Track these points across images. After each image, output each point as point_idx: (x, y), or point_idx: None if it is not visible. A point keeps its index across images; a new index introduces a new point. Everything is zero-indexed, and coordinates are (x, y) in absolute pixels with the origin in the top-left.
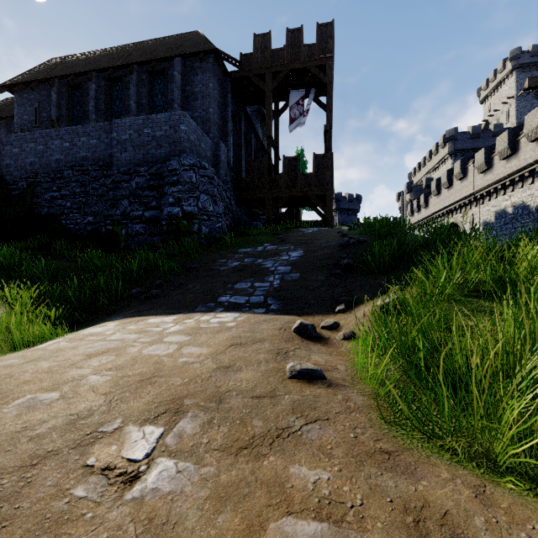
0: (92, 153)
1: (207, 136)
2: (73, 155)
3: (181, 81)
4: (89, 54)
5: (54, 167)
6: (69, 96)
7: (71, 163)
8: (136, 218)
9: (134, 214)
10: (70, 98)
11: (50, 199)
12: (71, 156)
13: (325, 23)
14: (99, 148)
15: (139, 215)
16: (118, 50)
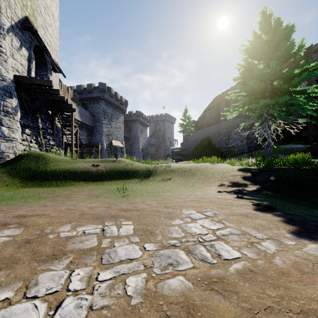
0: (217, 131)
1: (246, 119)
2: (214, 132)
3: (245, 97)
4: (222, 94)
5: (210, 135)
6: (217, 110)
7: (213, 134)
8: (224, 147)
9: (224, 146)
10: (217, 110)
11: (209, 143)
12: (213, 132)
13: (307, 47)
14: (218, 130)
15: (225, 146)
16: (229, 90)
